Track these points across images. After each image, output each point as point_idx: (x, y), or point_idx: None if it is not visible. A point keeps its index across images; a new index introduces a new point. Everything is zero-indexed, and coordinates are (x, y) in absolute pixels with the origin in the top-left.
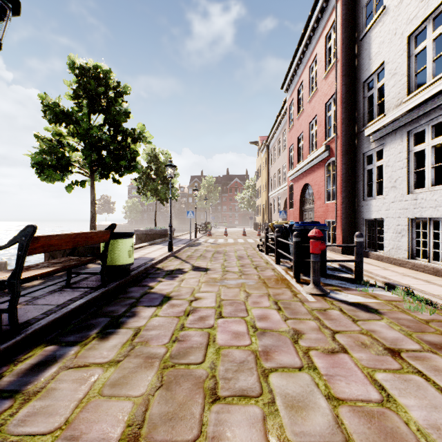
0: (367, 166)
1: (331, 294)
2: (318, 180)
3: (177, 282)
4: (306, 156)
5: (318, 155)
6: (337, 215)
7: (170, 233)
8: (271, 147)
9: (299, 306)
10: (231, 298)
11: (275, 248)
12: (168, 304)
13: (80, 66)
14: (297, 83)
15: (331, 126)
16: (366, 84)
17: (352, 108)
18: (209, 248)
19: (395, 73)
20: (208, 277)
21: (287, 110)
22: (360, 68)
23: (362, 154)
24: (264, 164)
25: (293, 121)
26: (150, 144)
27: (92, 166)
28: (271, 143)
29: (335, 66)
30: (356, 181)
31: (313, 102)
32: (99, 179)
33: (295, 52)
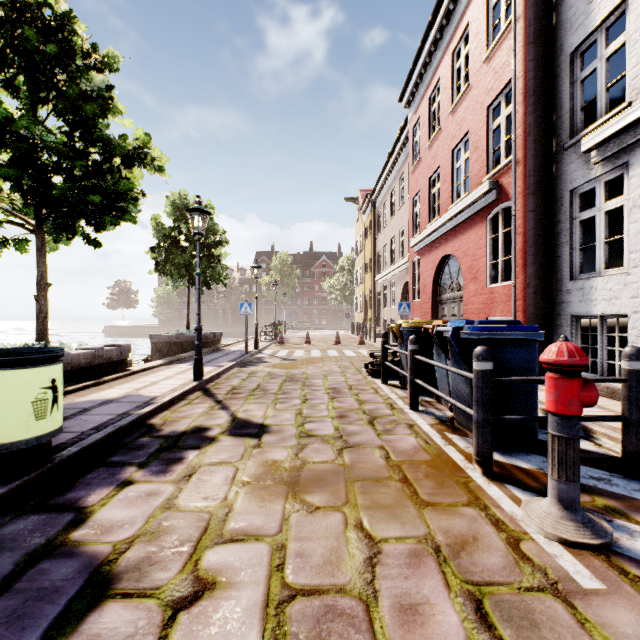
0: (581, 214)
1: (619, 538)
2: (471, 247)
3: (170, 487)
4: (446, 208)
5: (474, 200)
6: (515, 309)
7: (197, 344)
8: (378, 204)
9: None
10: (318, 580)
11: (408, 377)
12: None
13: (6, 1)
14: (428, 86)
15: (501, 146)
16: (577, 56)
17: (546, 106)
18: (277, 369)
19: None
20: (261, 462)
21: (409, 136)
22: (563, 28)
23: (569, 191)
24: (368, 231)
25: (421, 152)
26: (163, 173)
27: (39, 210)
28: (379, 197)
29: (514, 28)
30: (554, 245)
31: (462, 110)
32: (68, 241)
33: (427, 30)
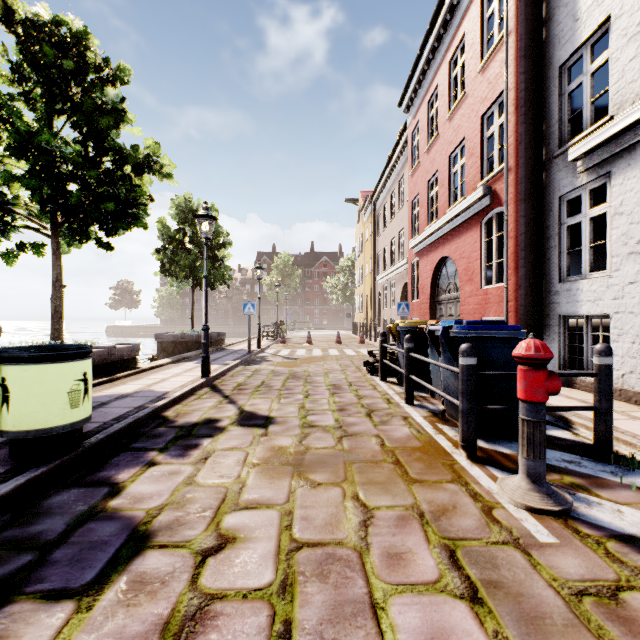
0: (568, 219)
1: (578, 506)
2: (466, 250)
3: (189, 467)
4: (443, 211)
5: (469, 205)
6: (507, 310)
7: (204, 343)
8: (379, 205)
9: (527, 577)
10: (320, 536)
11: (404, 373)
12: (123, 581)
13: (25, 19)
14: (426, 93)
15: (494, 153)
16: (565, 70)
17: (536, 117)
18: (280, 367)
19: (638, 31)
20: (269, 448)
21: (408, 140)
22: (552, 42)
23: (558, 197)
24: (369, 232)
25: (420, 156)
26: (171, 179)
27: (54, 216)
28: (379, 199)
29: (506, 42)
30: (544, 249)
31: (458, 118)
32: (79, 244)
33: (425, 38)
